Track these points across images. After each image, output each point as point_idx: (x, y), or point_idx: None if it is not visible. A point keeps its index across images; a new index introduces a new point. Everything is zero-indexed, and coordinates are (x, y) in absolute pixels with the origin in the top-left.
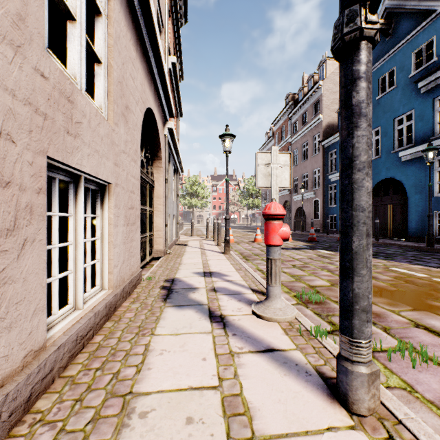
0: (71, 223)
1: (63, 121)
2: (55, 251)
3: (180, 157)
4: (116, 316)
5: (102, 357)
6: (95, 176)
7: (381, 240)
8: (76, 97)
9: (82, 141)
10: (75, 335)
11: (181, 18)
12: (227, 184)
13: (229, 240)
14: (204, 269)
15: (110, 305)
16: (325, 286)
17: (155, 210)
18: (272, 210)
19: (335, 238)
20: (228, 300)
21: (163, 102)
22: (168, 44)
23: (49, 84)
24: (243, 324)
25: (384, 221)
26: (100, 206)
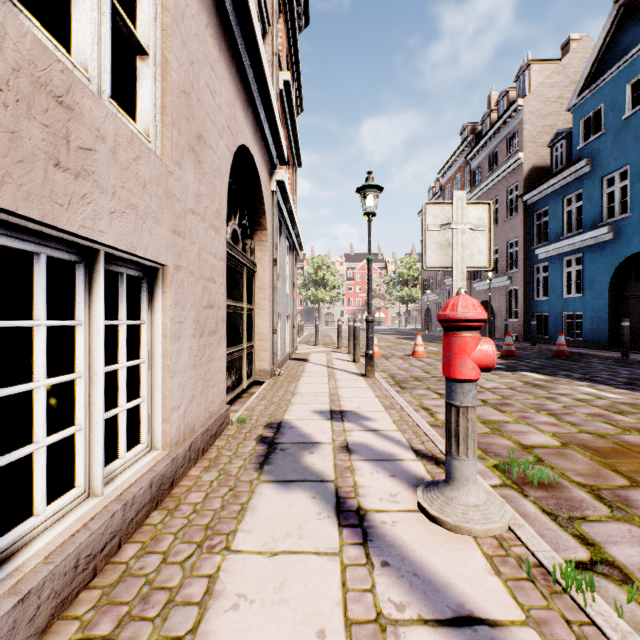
0: (81, 339)
1: (44, 140)
2: (38, 395)
3: (297, 227)
4: (173, 499)
5: (122, 603)
6: (129, 251)
7: (634, 357)
8: (80, 101)
9: (95, 184)
10: (71, 559)
11: (300, 19)
12: (370, 266)
13: (372, 355)
14: (331, 406)
15: (161, 480)
16: (551, 447)
17: (256, 308)
18: (460, 310)
19: (547, 351)
20: (372, 474)
21: (269, 139)
22: (277, 51)
23: (3, 59)
24: (403, 537)
25: (637, 323)
26: (146, 305)
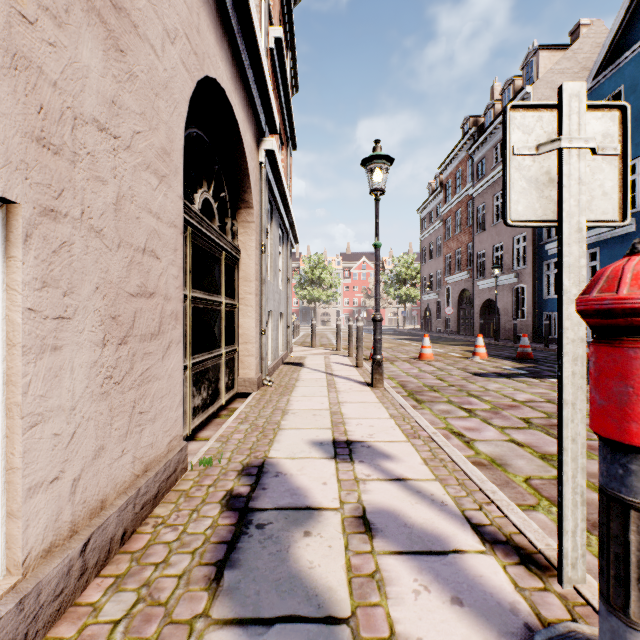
0: None
1: None
2: None
3: (291, 214)
4: None
5: None
6: None
7: None
8: None
9: None
10: None
11: None
12: (378, 253)
13: (381, 360)
14: (334, 432)
15: None
16: None
17: (240, 304)
18: None
19: None
20: (418, 595)
21: (255, 94)
22: None
23: None
24: None
25: None
26: None
